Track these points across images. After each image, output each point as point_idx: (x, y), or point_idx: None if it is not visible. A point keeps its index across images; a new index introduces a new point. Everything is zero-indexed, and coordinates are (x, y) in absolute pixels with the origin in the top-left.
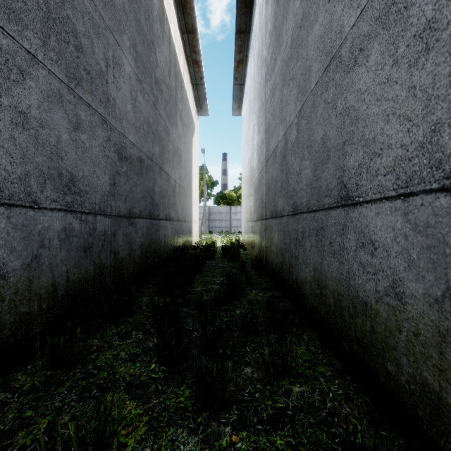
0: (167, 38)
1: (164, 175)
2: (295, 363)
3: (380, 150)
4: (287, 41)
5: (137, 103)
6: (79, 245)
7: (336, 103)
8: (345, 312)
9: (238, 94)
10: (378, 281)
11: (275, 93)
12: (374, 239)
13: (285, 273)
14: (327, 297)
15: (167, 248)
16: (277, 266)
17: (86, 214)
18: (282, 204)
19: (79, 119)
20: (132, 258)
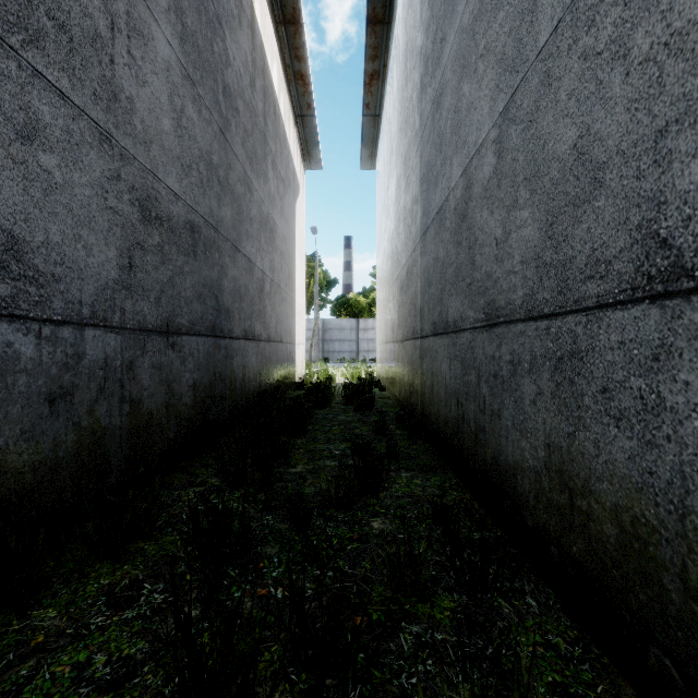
0: (248, 22)
1: (242, 260)
2: None
3: None
4: None
5: (186, 120)
6: (36, 391)
7: (628, 41)
8: (667, 577)
9: (370, 133)
10: None
11: (442, 102)
12: None
13: (465, 440)
14: (592, 518)
15: (248, 388)
16: (448, 424)
17: (55, 324)
18: (460, 306)
19: (34, 119)
20: (174, 411)
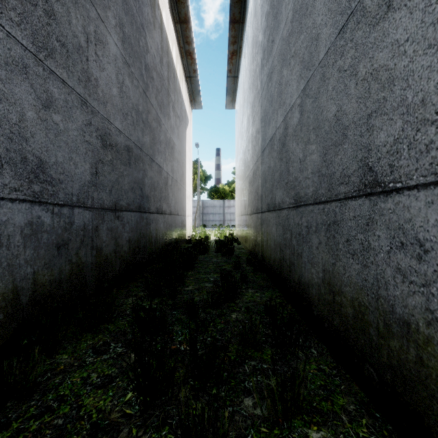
0: (158, 24)
1: (155, 166)
2: (307, 390)
3: (436, 115)
4: (287, 16)
5: (125, 87)
6: (51, 242)
7: (357, 68)
8: (372, 329)
9: (232, 87)
10: (432, 296)
11: (272, 77)
12: (423, 239)
13: (284, 271)
14: (342, 305)
15: (158, 242)
16: (276, 262)
17: (60, 206)
18: (282, 195)
19: (50, 96)
20: (119, 255)
